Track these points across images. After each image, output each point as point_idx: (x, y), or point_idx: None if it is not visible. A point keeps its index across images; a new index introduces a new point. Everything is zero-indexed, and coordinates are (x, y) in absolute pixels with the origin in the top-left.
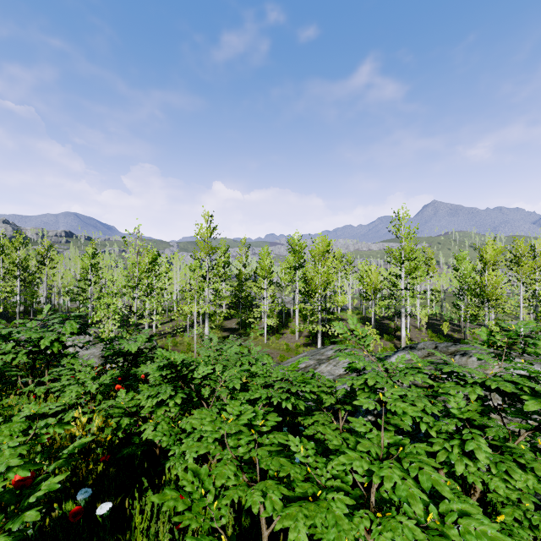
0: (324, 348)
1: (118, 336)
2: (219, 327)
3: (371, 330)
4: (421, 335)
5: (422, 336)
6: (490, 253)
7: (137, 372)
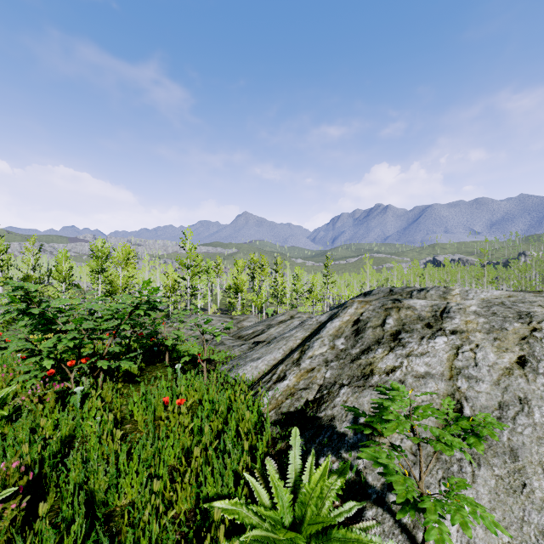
0: None
1: None
2: None
3: None
4: None
5: None
6: (242, 263)
7: None
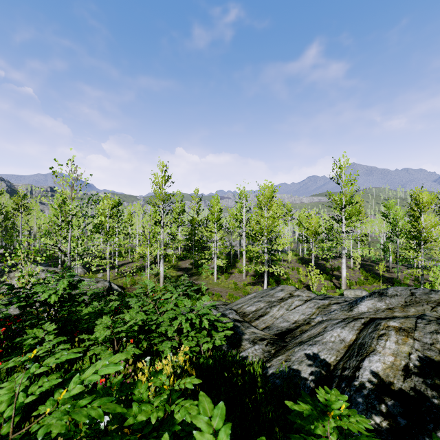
0: (273, 289)
1: (38, 281)
2: (174, 267)
3: (315, 270)
4: (355, 274)
5: (356, 275)
6: (426, 198)
7: (25, 340)
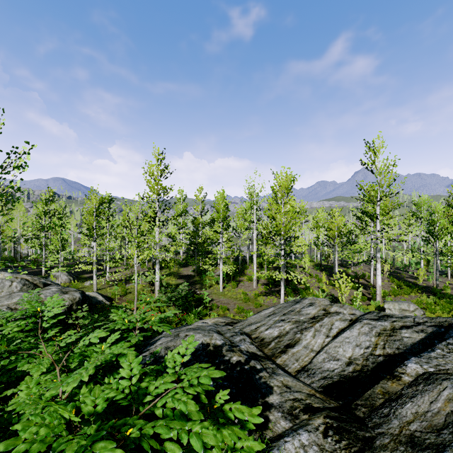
0: (297, 303)
1: None
2: (174, 274)
3: (344, 277)
4: (384, 282)
5: (385, 283)
6: None
7: None
